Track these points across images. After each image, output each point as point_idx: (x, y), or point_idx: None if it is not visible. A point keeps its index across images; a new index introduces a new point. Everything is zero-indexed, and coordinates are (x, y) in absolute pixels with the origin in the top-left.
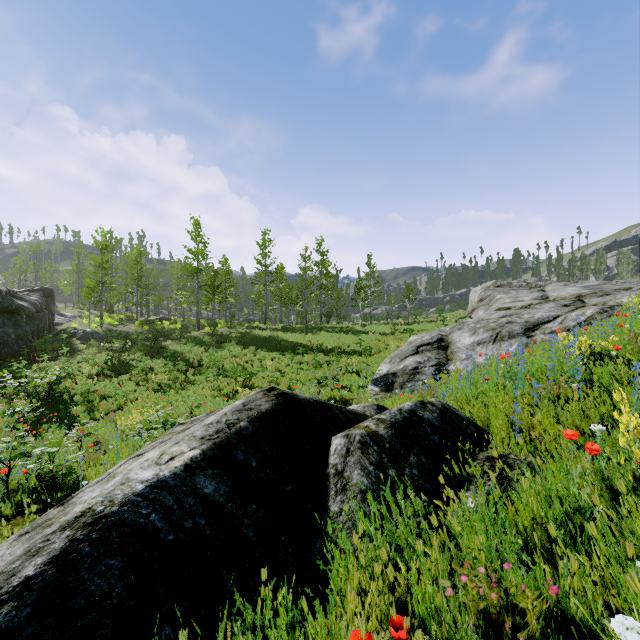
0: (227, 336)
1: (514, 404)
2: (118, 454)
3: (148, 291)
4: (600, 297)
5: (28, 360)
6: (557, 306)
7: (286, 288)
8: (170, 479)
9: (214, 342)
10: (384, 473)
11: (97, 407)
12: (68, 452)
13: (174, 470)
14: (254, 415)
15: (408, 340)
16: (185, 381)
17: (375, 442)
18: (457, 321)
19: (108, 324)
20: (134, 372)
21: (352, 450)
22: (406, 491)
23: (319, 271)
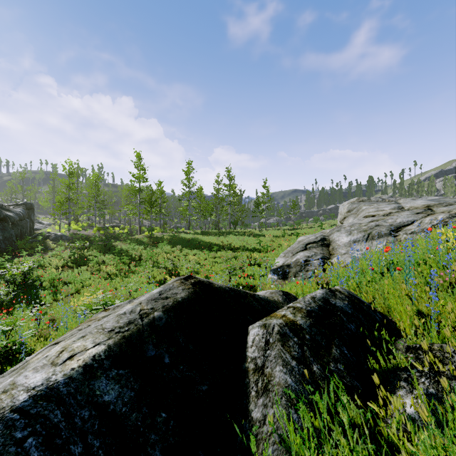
0: (161, 238)
1: (430, 293)
2: (67, 330)
3: (104, 206)
4: (445, 206)
5: (12, 255)
6: (412, 214)
7: (204, 203)
8: (62, 385)
9: (151, 242)
10: (308, 369)
11: (60, 291)
12: (30, 327)
13: (69, 373)
14: (169, 304)
15: (297, 240)
16: (128, 271)
17: (294, 333)
18: (330, 227)
19: (74, 229)
20: (90, 264)
21: (271, 342)
22: (334, 391)
23: (228, 191)
